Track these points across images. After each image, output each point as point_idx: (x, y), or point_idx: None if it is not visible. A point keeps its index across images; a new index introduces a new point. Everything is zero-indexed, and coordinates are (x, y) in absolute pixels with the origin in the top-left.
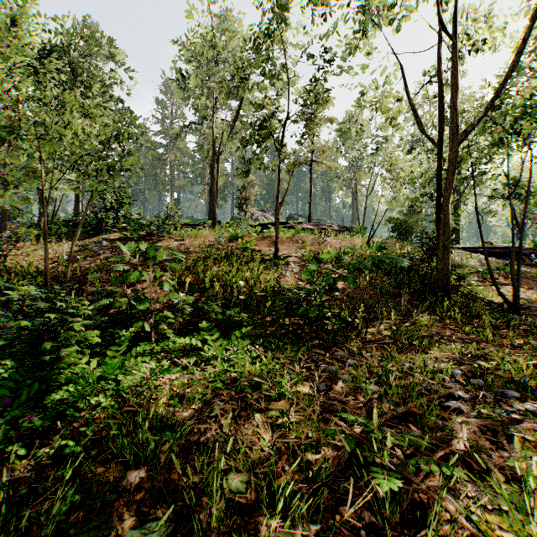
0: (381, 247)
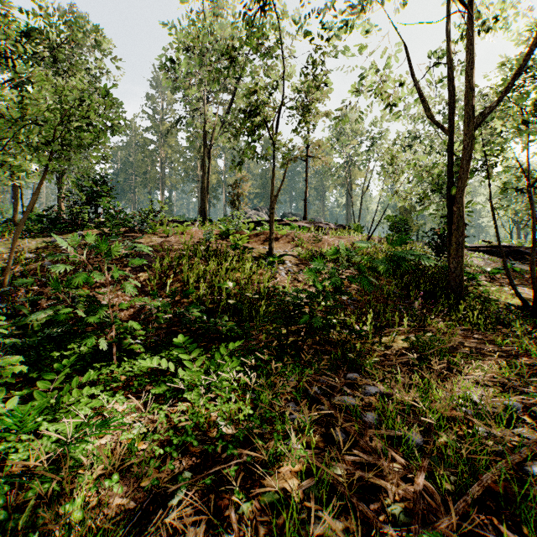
0: (402, 241)
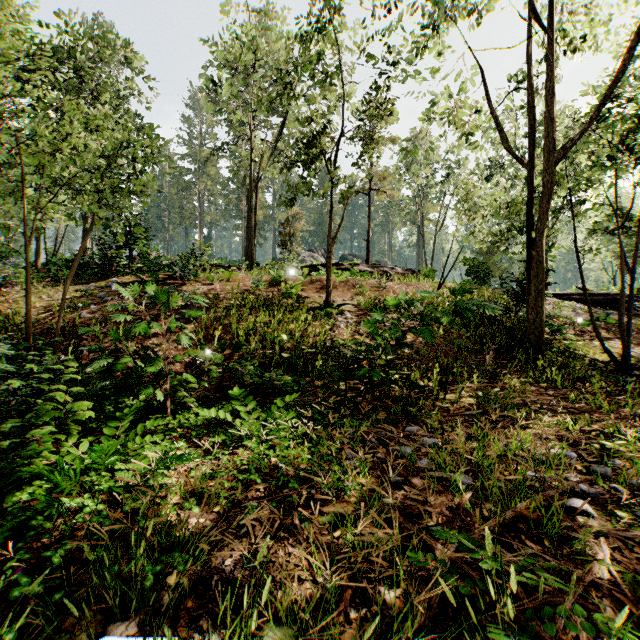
0: (465, 291)
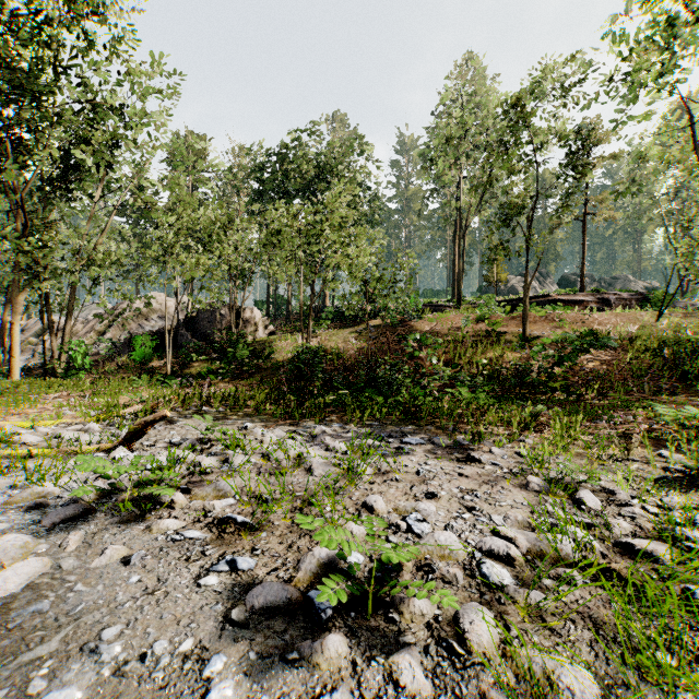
0: (593, 334)
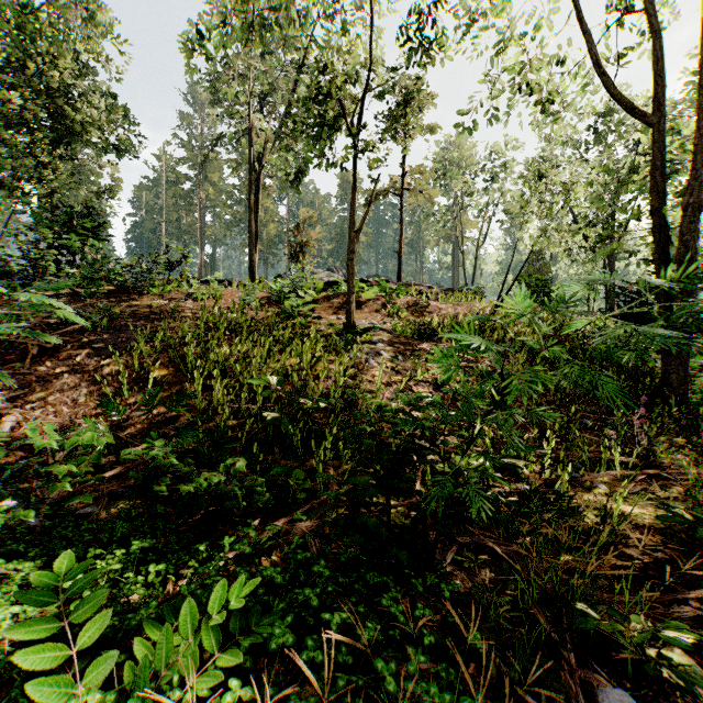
0: None
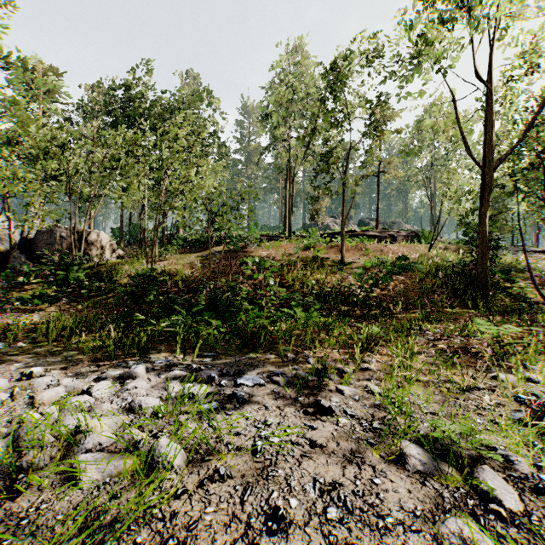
0: (404, 258)
